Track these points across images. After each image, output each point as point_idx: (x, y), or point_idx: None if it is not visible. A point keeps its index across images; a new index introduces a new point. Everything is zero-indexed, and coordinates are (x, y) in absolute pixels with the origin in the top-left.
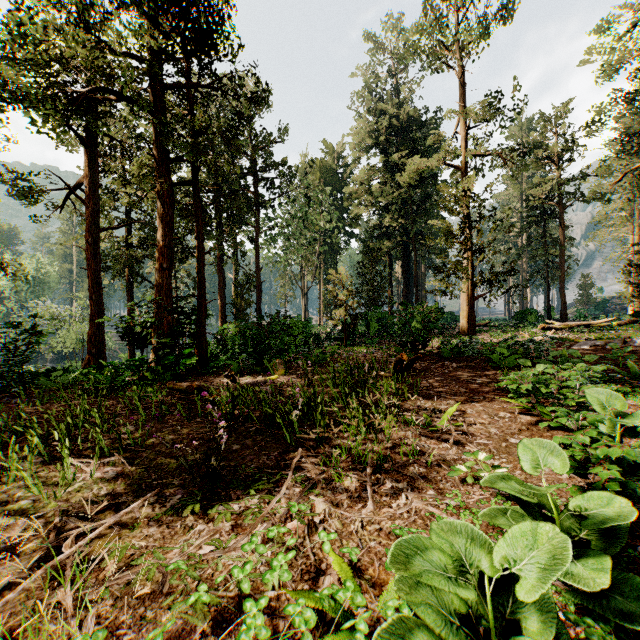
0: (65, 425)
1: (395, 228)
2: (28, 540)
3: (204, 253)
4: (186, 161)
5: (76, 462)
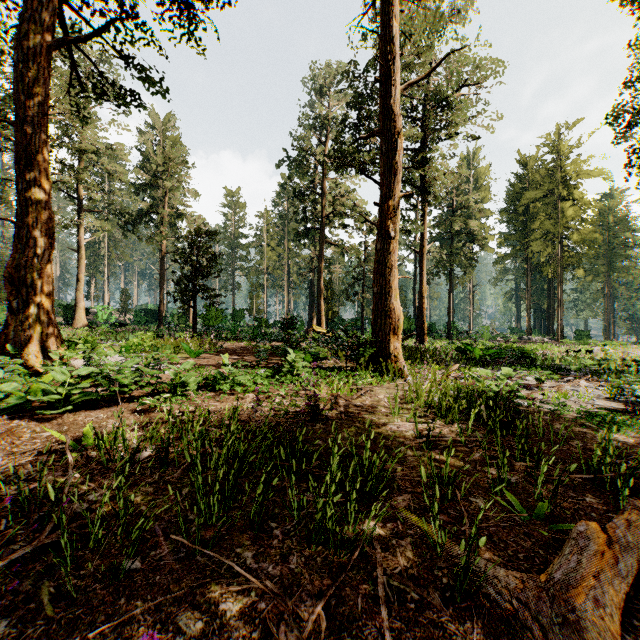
0: (632, 486)
1: None
2: (371, 407)
3: None
4: None
5: (426, 424)
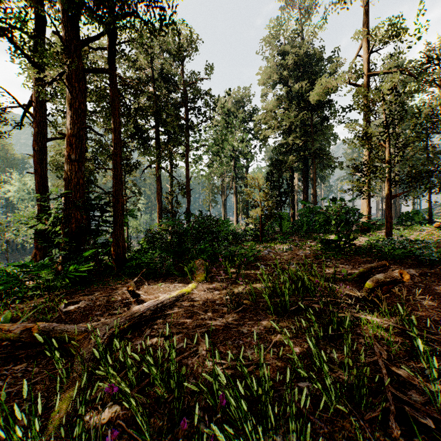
0: None
1: (297, 145)
2: None
3: (120, 146)
4: (101, 48)
5: None
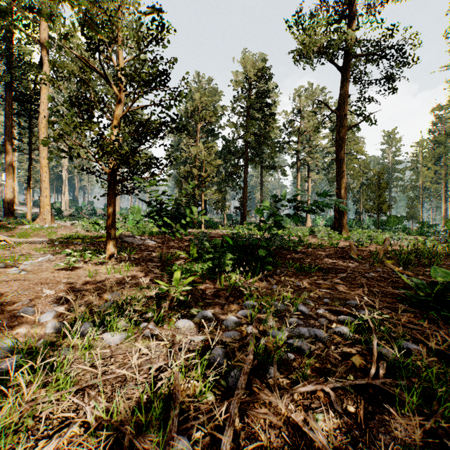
0: None
1: None
2: None
3: None
4: None
5: None
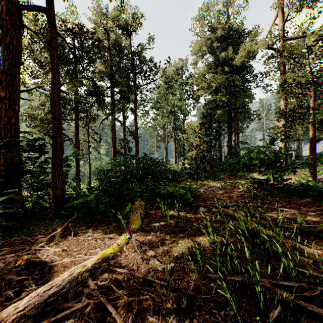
0: None
1: (224, 102)
2: None
3: (58, 86)
4: None
5: None
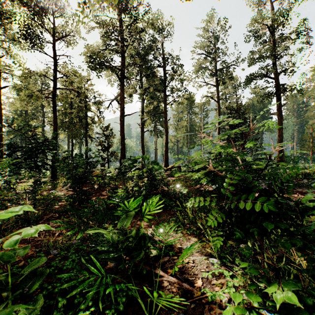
0: None
1: None
2: None
3: None
4: None
5: None
